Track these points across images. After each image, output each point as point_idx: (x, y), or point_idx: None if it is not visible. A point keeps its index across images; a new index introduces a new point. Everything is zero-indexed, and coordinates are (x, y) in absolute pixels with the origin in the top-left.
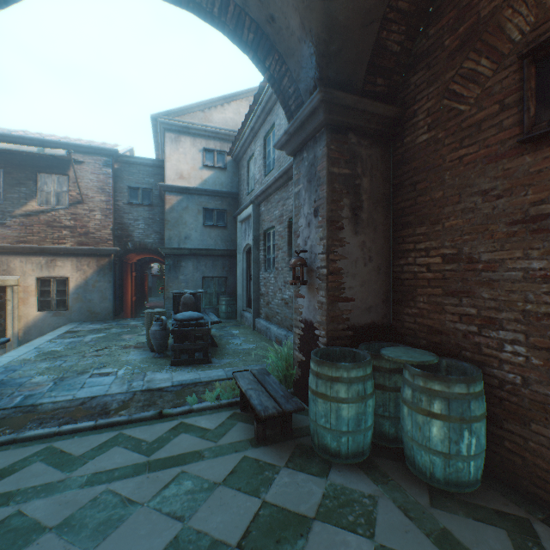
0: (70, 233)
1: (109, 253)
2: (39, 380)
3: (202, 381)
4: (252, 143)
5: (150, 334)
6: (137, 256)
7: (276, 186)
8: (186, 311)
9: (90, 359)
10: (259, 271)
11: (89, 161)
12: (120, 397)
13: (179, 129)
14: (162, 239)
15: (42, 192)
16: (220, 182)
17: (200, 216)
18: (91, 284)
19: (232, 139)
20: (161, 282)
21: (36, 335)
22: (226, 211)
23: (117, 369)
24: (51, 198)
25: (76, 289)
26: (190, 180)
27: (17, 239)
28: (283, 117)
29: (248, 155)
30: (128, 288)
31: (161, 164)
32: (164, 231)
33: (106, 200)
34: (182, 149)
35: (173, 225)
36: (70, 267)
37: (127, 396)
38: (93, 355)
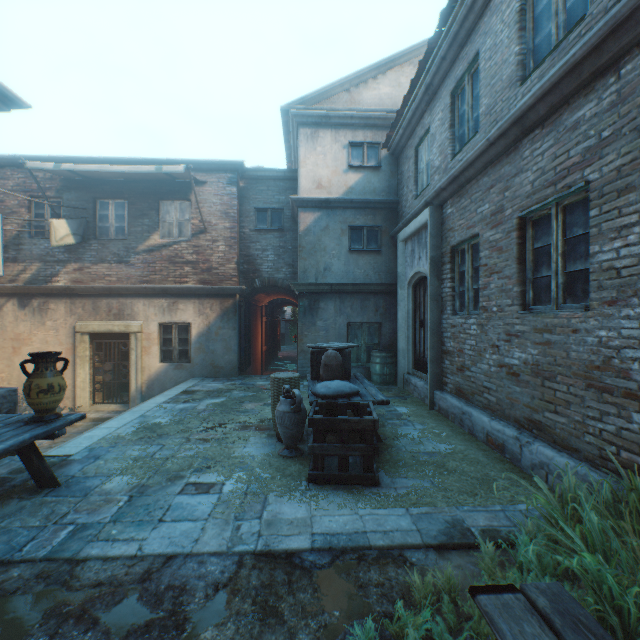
0: (191, 269)
1: (233, 292)
2: (112, 486)
3: (371, 547)
4: (424, 115)
5: (276, 417)
6: (266, 297)
7: (485, 158)
8: (330, 377)
9: (193, 447)
10: (439, 313)
11: (212, 180)
12: (213, 568)
13: (316, 121)
14: (295, 273)
15: (164, 223)
16: (371, 188)
17: (344, 239)
18: (214, 331)
19: (388, 124)
20: (294, 328)
21: (158, 390)
22: (380, 229)
23: (223, 479)
24: (173, 230)
25: (198, 337)
26: (330, 189)
27: (140, 279)
28: (502, 26)
29: (417, 136)
30: (257, 336)
31: (293, 175)
32: (297, 263)
33: (230, 227)
34: (320, 148)
35: (308, 253)
36: (192, 311)
37: (226, 568)
38: (199, 438)
